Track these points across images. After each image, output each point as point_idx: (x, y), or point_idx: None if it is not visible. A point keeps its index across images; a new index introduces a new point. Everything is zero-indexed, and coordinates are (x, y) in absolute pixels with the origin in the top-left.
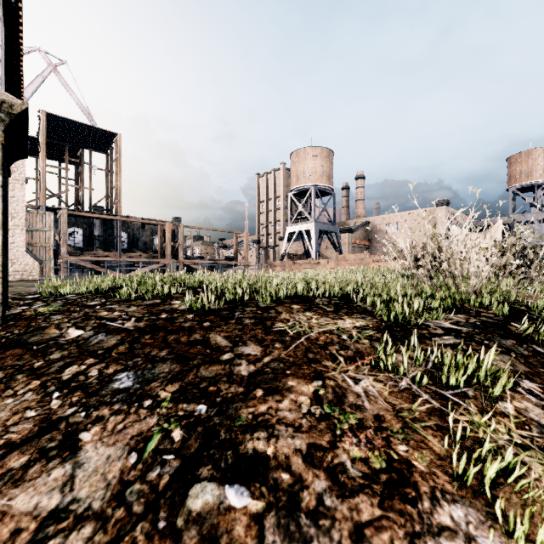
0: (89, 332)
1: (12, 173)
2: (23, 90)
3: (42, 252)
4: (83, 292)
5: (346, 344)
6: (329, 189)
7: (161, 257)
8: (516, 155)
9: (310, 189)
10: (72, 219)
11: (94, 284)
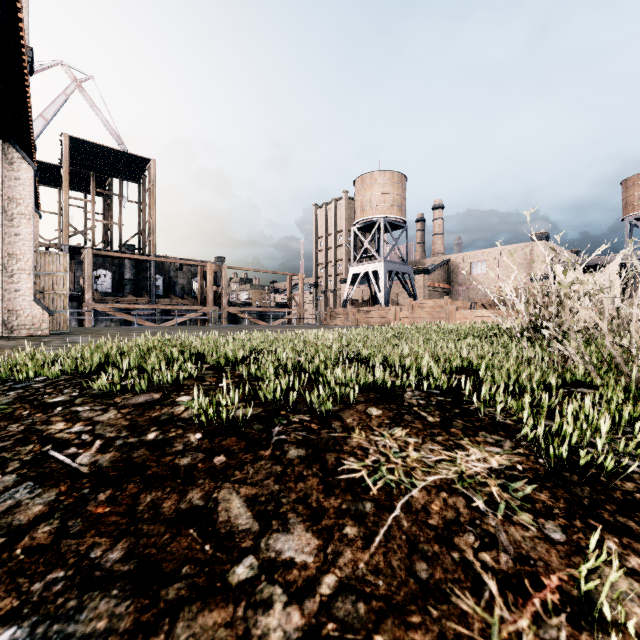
0: (8, 478)
1: (17, 206)
2: (30, 105)
3: (56, 300)
4: (54, 376)
5: (489, 528)
6: (401, 221)
7: (201, 304)
8: (634, 177)
9: (378, 221)
10: (99, 260)
11: (73, 362)
